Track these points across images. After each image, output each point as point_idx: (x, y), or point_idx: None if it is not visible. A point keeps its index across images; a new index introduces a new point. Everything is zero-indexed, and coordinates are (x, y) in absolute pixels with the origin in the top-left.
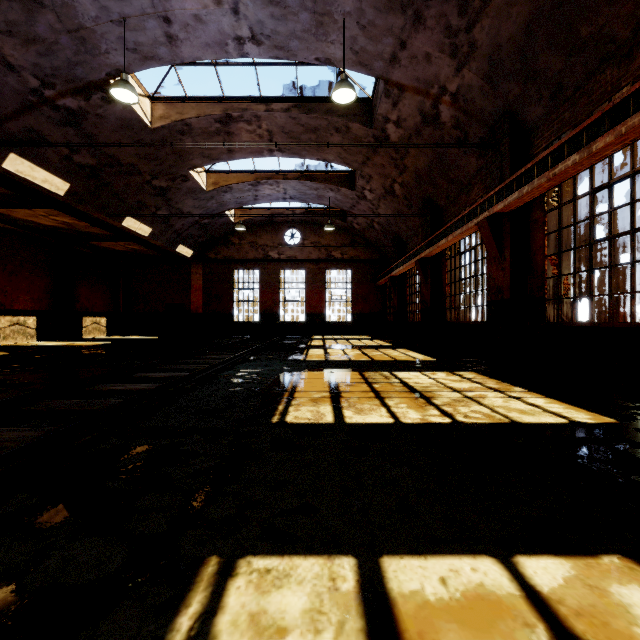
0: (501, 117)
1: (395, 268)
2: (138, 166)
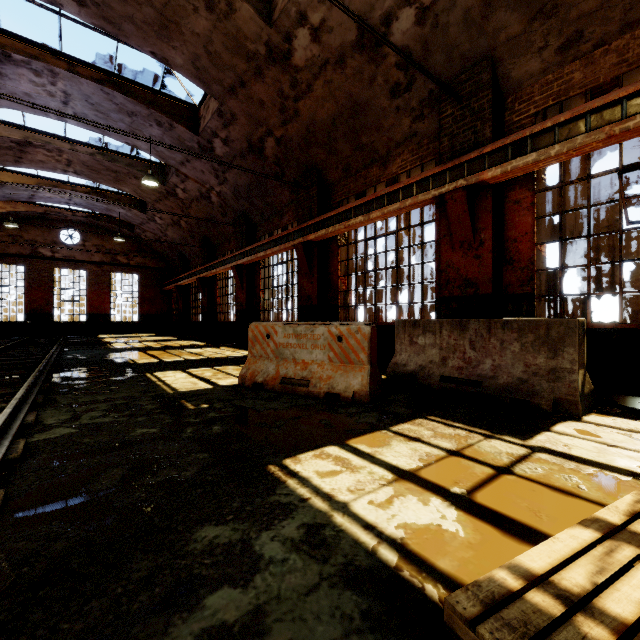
0: (242, 213)
1: (181, 279)
2: None
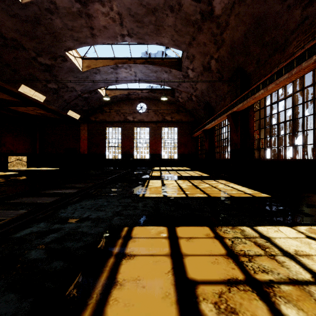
0: None
1: (207, 124)
2: (21, 42)
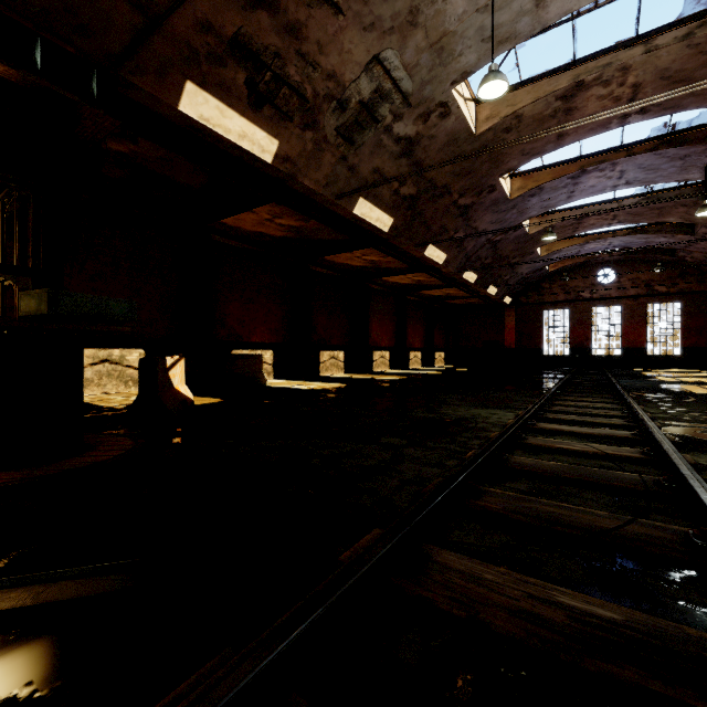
0: None
1: None
2: (509, 255)
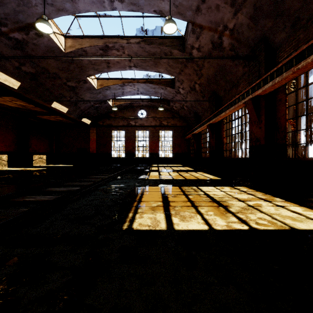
0: (259, 41)
1: (195, 129)
2: (59, 74)
